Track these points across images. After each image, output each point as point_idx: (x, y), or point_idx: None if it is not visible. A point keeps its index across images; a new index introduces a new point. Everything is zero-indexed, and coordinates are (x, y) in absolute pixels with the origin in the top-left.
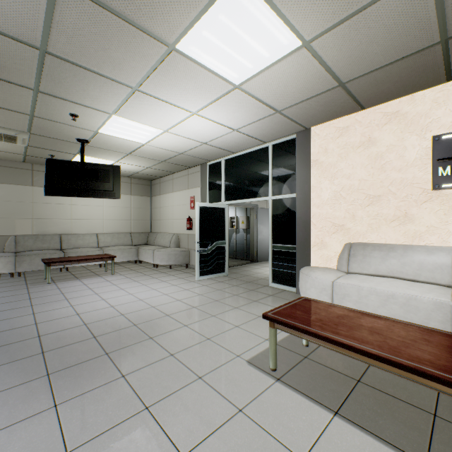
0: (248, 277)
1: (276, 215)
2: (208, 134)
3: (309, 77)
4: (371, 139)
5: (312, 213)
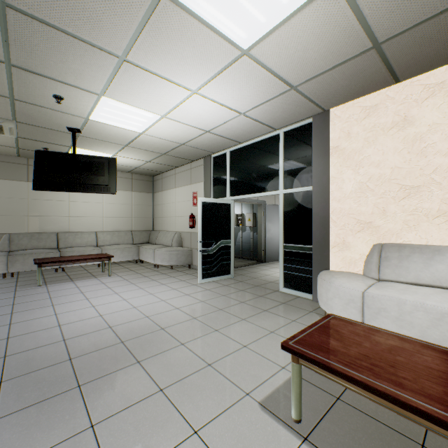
0: (256, 279)
1: (288, 211)
2: (211, 120)
3: (337, 35)
4: (407, 118)
5: (331, 208)
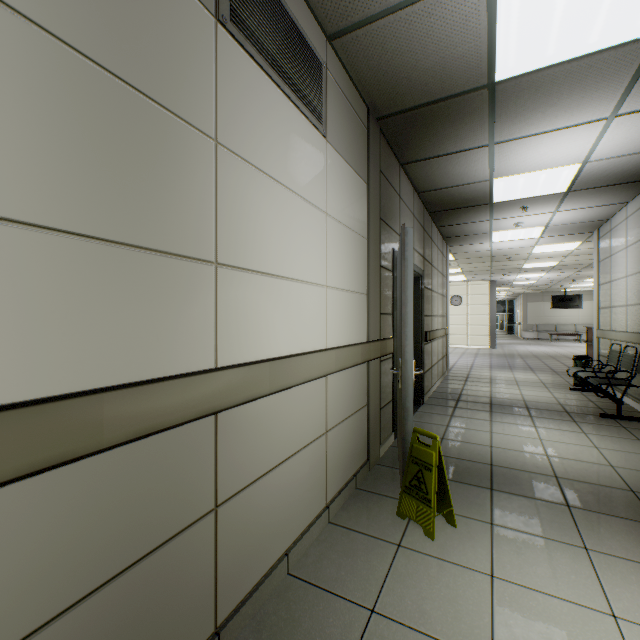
0: None
1: None
2: None
3: None
4: None
5: None
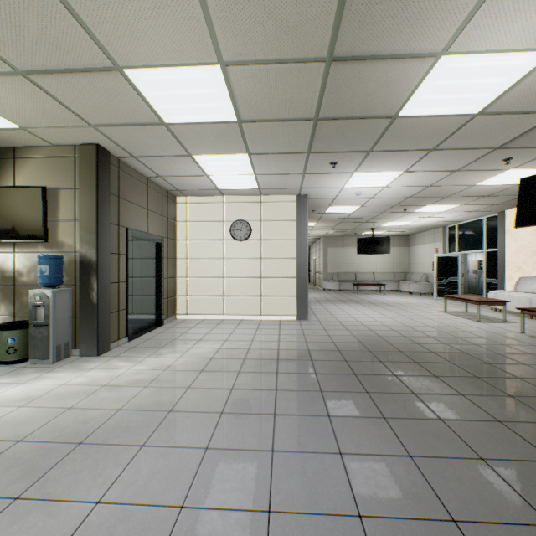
0: None
1: (487, 261)
2: (438, 219)
3: (474, 206)
4: None
5: (505, 260)
